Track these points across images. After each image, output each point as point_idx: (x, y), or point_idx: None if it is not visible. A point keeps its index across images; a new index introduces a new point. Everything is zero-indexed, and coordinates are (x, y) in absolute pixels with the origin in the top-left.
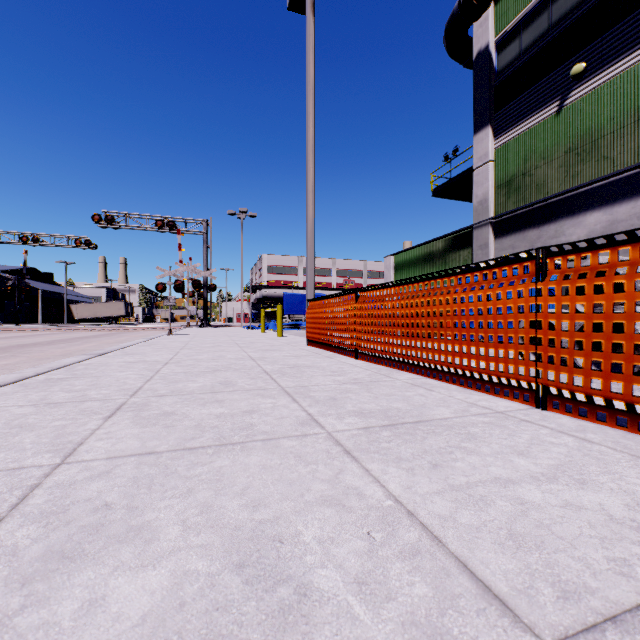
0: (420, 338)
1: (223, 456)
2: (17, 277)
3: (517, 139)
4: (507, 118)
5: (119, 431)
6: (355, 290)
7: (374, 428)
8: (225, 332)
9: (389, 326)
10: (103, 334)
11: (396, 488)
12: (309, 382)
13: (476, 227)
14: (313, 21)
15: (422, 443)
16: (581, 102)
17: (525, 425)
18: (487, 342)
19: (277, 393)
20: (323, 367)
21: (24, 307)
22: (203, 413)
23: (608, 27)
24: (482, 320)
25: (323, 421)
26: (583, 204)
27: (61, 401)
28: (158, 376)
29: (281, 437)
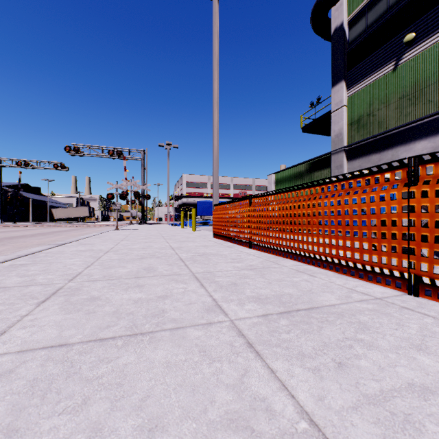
0: (301, 233)
1: (130, 350)
2: (14, 190)
3: (364, 90)
4: (356, 75)
5: (44, 318)
6: (249, 197)
7: (272, 315)
8: (156, 228)
9: (276, 224)
10: (72, 229)
11: (307, 400)
12: (214, 268)
13: (334, 153)
14: (217, 3)
15: (320, 334)
16: (411, 61)
17: (407, 313)
18: (361, 237)
19: (188, 278)
20: (225, 255)
21: (20, 210)
22: (123, 298)
23: (432, 6)
24: (357, 219)
25: (226, 307)
26: (413, 135)
27: (11, 285)
28: (97, 262)
29: (188, 326)
